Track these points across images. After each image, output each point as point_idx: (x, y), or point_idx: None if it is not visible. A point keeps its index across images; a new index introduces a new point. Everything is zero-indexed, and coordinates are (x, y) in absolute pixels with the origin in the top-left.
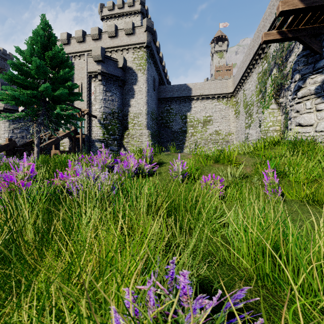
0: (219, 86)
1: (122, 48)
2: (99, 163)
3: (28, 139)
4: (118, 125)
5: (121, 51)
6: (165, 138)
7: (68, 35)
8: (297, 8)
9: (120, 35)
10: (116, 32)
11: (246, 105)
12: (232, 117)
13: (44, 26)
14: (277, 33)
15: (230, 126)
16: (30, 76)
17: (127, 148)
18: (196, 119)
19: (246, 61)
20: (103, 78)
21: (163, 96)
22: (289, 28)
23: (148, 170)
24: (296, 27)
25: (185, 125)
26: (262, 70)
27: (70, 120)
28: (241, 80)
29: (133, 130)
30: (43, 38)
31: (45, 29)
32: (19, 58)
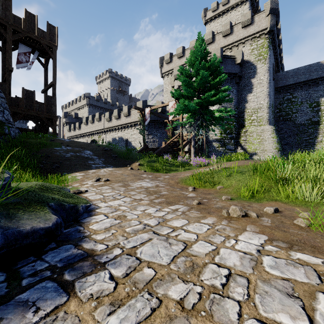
0: None
1: (238, 43)
2: None
3: (157, 143)
4: (234, 123)
5: (236, 46)
6: (286, 134)
7: (183, 48)
8: None
9: (236, 30)
10: (231, 29)
11: None
12: None
13: (201, 42)
14: None
15: None
16: (192, 88)
17: (245, 147)
18: None
19: None
20: None
21: (283, 84)
22: None
23: None
24: None
25: (317, 115)
26: None
27: (220, 122)
28: None
29: (251, 127)
30: (202, 52)
31: (201, 45)
32: (180, 76)
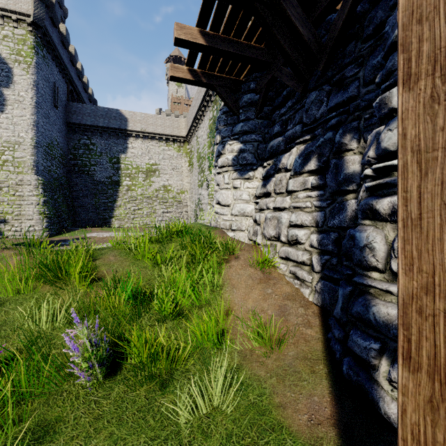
0: (169, 125)
1: None
2: None
3: None
4: None
5: None
6: (81, 192)
7: None
8: (197, 43)
9: None
10: None
11: (199, 157)
12: (185, 169)
13: None
14: (188, 70)
15: (183, 181)
16: None
17: None
18: (135, 166)
19: (198, 99)
20: None
21: (78, 120)
22: (204, 70)
23: None
24: (211, 71)
25: (117, 173)
26: (213, 116)
27: None
28: (193, 122)
29: (3, 174)
30: None
31: None
32: None
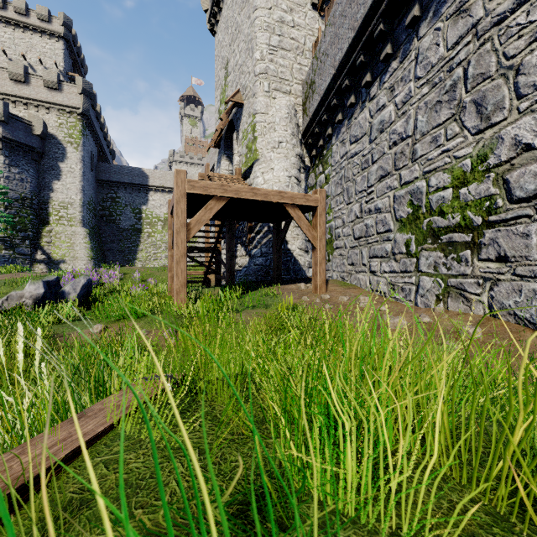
0: None
1: (38, 104)
2: (90, 274)
3: None
4: (31, 217)
5: (36, 107)
6: (109, 238)
7: None
8: None
9: (35, 83)
10: (26, 77)
11: None
12: None
13: None
14: None
15: None
16: None
17: (49, 251)
18: (154, 216)
19: None
20: (4, 145)
21: (106, 178)
22: None
23: (119, 277)
24: None
25: (140, 222)
26: None
27: None
28: None
29: (59, 226)
30: None
31: None
32: None
